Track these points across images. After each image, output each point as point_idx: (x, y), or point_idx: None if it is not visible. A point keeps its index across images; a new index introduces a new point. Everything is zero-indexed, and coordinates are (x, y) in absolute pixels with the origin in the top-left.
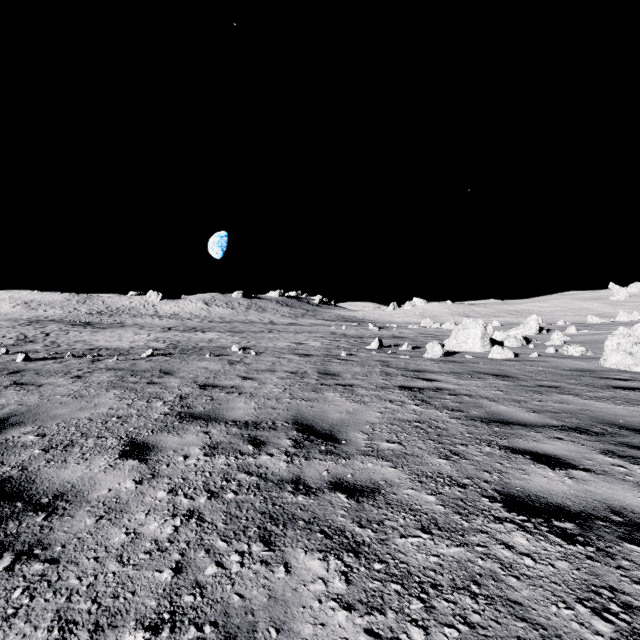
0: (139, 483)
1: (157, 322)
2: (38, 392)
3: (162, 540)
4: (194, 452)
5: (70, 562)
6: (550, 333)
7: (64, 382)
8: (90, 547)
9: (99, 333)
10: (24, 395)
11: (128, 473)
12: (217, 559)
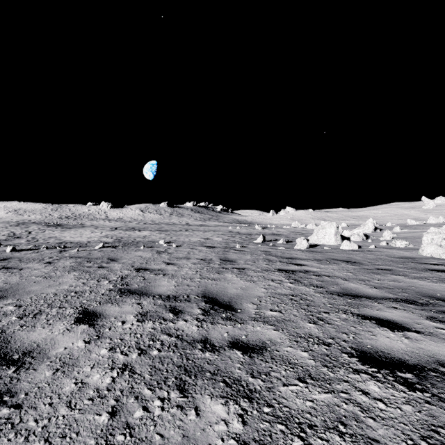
0: (87, 343)
1: (107, 224)
2: (19, 274)
3: (102, 389)
4: (129, 319)
5: (30, 407)
6: (382, 231)
7: (38, 266)
8: (47, 395)
9: (66, 231)
10: (9, 276)
11: (80, 335)
12: (143, 404)
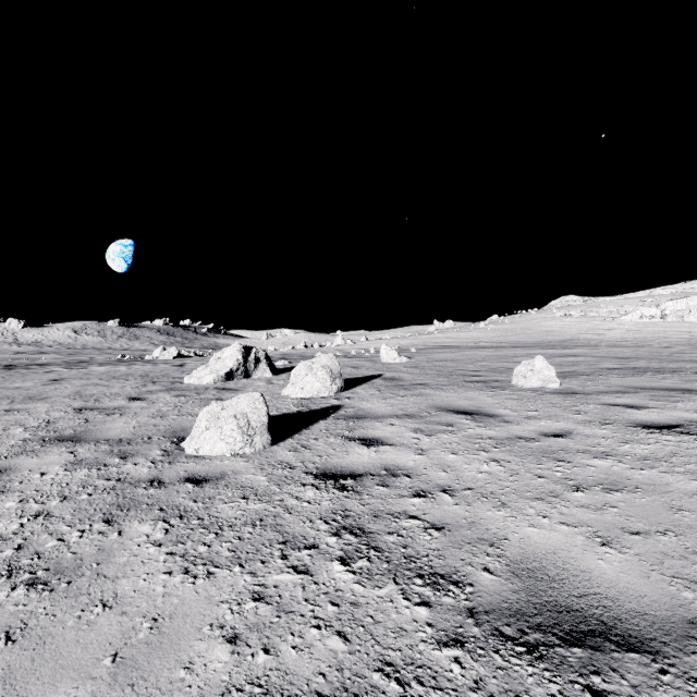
0: None
1: (14, 349)
2: None
3: None
4: None
5: None
6: None
7: None
8: None
9: None
10: None
11: None
12: None
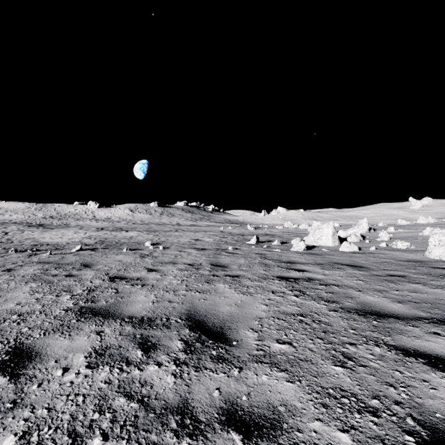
0: None
1: (94, 224)
2: None
3: None
4: (77, 362)
5: None
6: (376, 232)
7: None
8: None
9: (47, 232)
10: None
11: None
12: None
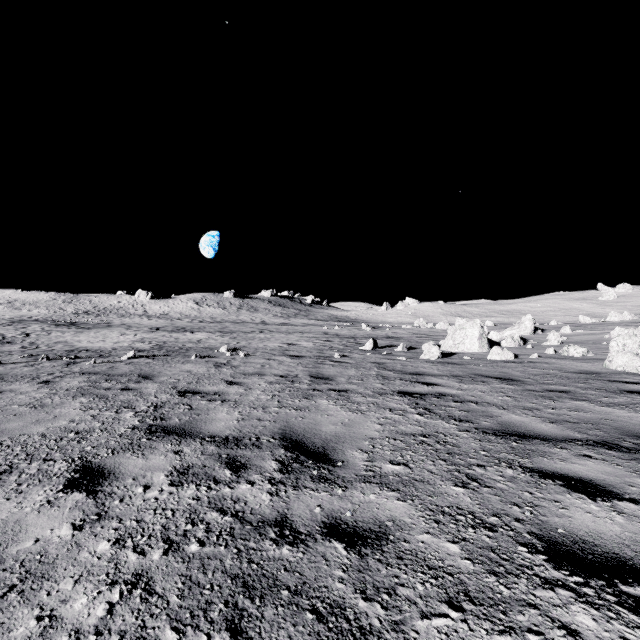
0: (78, 529)
1: (145, 322)
2: None
3: (86, 630)
4: (158, 480)
5: None
6: (545, 333)
7: (28, 388)
8: None
9: (83, 333)
10: None
11: (68, 513)
12: None
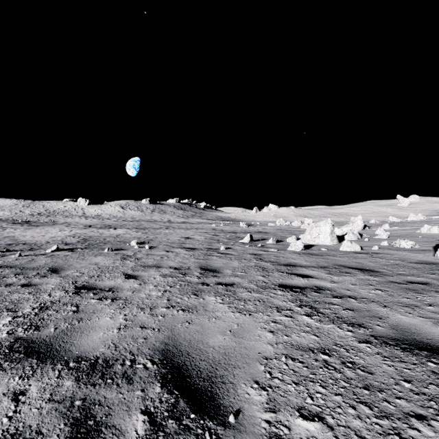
0: None
1: (83, 221)
2: None
3: None
4: None
5: None
6: (371, 229)
7: None
8: None
9: (30, 230)
10: None
11: None
12: None
